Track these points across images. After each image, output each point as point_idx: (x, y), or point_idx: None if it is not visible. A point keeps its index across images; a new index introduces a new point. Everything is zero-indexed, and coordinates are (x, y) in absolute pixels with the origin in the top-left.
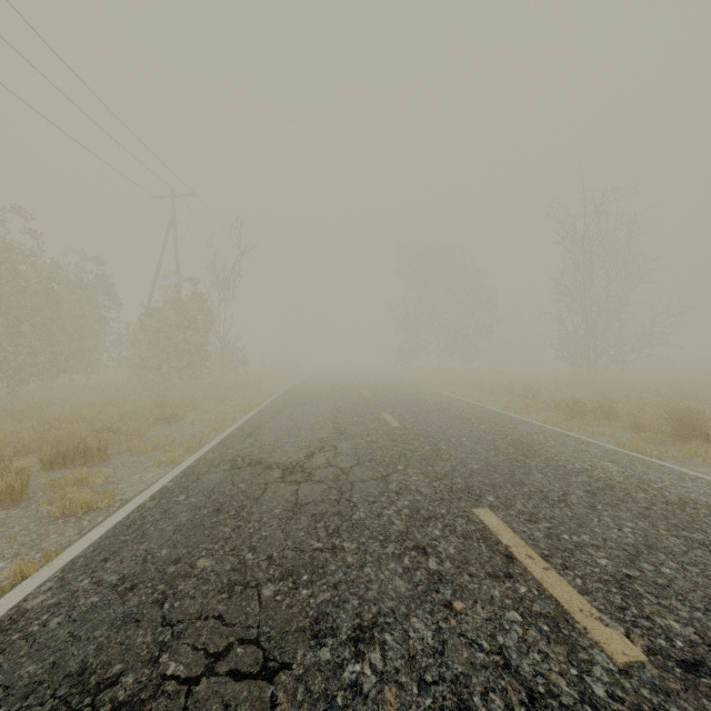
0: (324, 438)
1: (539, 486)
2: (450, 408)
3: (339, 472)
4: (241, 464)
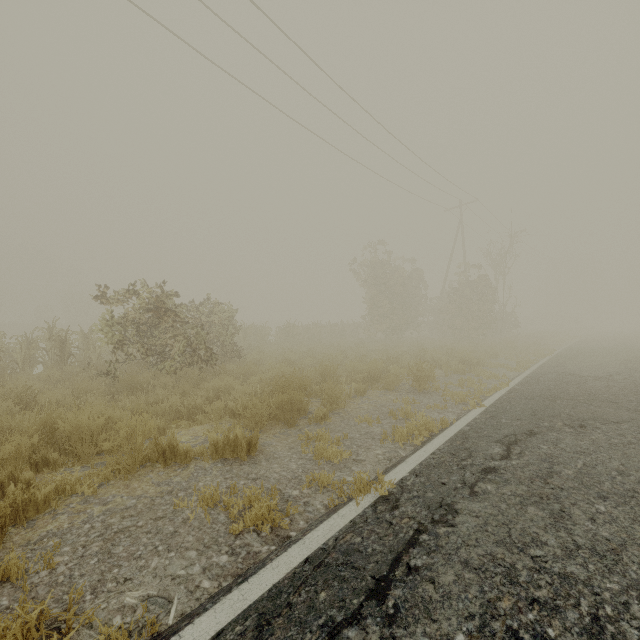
0: (619, 371)
1: None
2: None
3: (634, 381)
4: (563, 374)
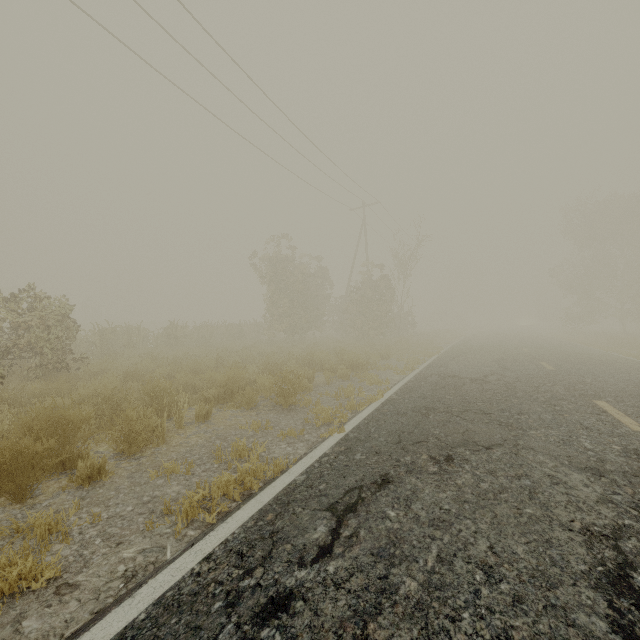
0: (493, 370)
1: None
2: (612, 363)
3: (506, 383)
4: (444, 376)
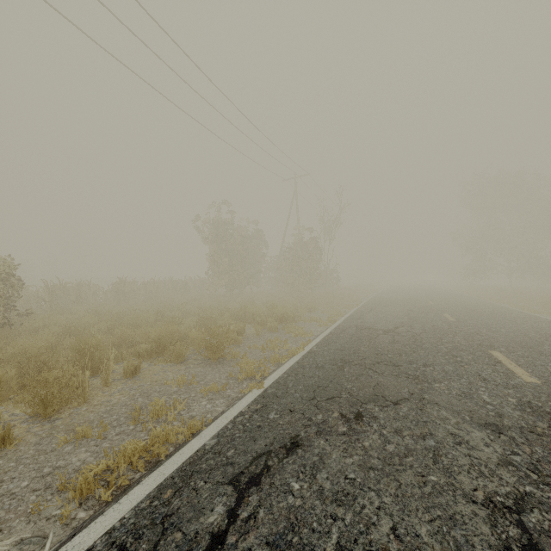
0: (403, 322)
1: (541, 350)
2: (502, 314)
3: (414, 334)
4: (361, 328)
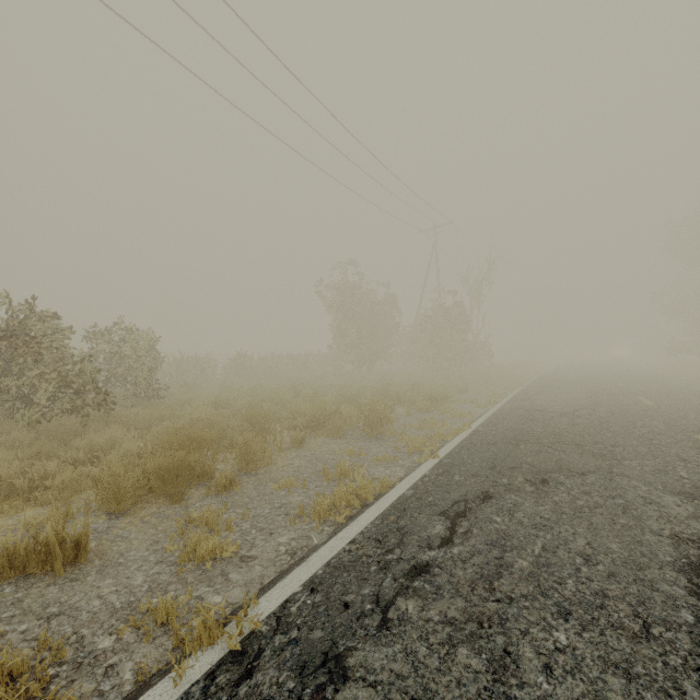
0: (584, 405)
1: None
2: None
3: (598, 417)
4: (530, 410)
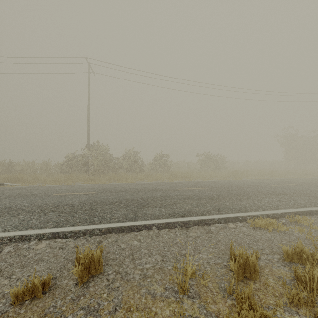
0: None
1: None
2: None
3: None
4: None
